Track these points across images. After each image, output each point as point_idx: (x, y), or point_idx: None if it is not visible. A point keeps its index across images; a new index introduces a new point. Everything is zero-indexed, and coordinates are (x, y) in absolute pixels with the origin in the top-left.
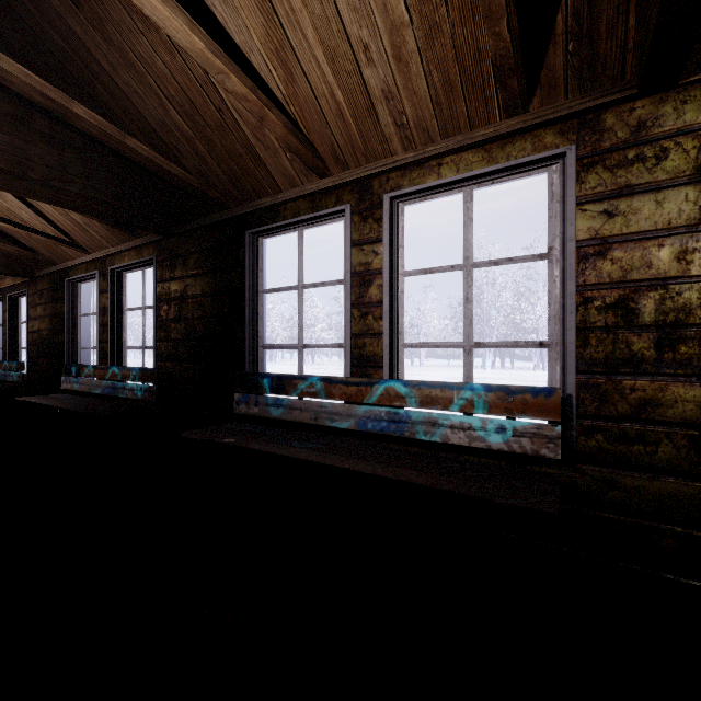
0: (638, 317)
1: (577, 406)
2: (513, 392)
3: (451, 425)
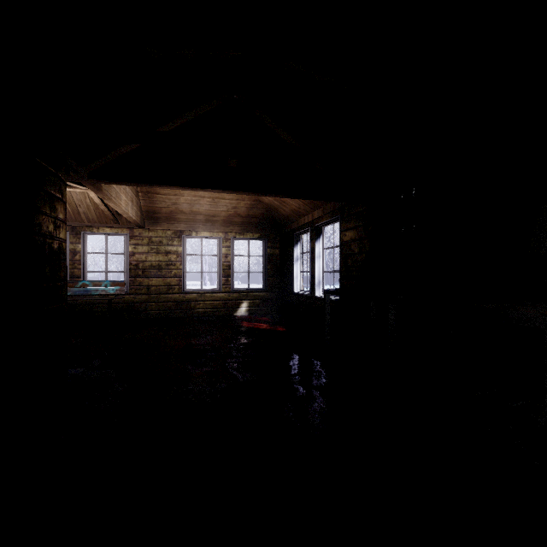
0: (139, 267)
1: (129, 284)
2: (116, 282)
3: (102, 290)
